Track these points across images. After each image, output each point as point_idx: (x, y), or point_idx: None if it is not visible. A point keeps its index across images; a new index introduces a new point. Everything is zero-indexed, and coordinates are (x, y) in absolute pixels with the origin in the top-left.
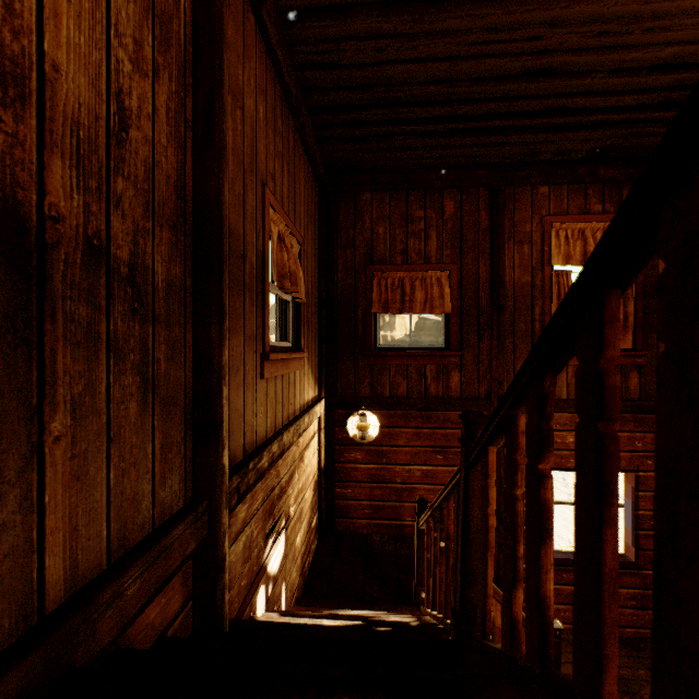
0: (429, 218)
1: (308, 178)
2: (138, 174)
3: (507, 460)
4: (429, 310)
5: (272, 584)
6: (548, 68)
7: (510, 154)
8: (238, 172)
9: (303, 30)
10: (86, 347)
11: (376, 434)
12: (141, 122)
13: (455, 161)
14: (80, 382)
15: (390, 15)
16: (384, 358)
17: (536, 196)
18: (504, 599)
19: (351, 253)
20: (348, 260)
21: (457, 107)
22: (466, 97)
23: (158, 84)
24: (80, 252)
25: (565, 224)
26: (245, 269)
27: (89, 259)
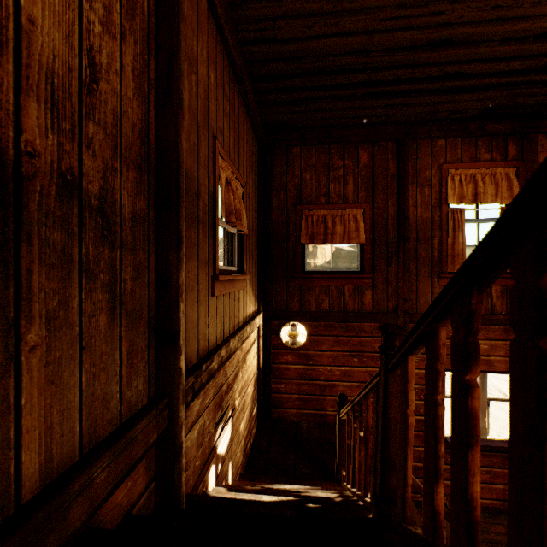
0: (347, 167)
1: (250, 135)
2: (107, 120)
3: (428, 368)
4: (347, 241)
5: (221, 463)
6: (449, 39)
7: (414, 113)
8: (193, 125)
9: (246, 11)
10: (60, 268)
11: (304, 340)
12: (110, 77)
13: (369, 119)
14: (54, 299)
15: None
16: (311, 280)
17: (435, 147)
18: (425, 491)
19: (283, 196)
20: (282, 201)
21: (371, 74)
22: (379, 66)
23: (125, 46)
24: (54, 185)
25: (459, 170)
26: (198, 206)
27: (62, 191)
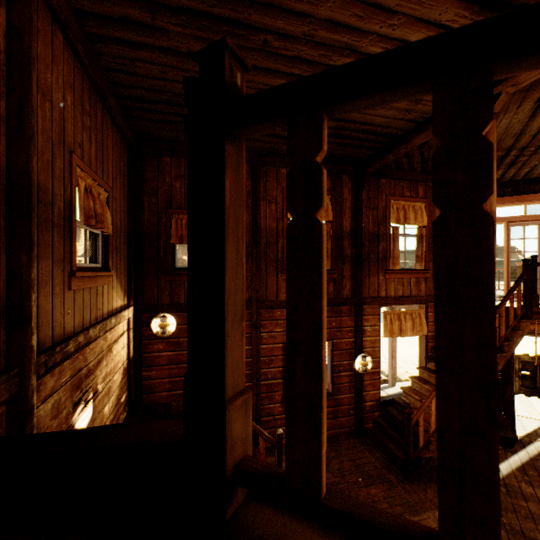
0: None
1: (117, 142)
2: None
3: None
4: None
5: None
6: None
7: (261, 147)
8: (47, 145)
9: (104, 47)
10: None
11: (174, 329)
12: None
13: None
14: None
15: (168, 55)
16: (181, 276)
17: (279, 174)
18: None
19: (155, 199)
20: (153, 204)
21: None
22: None
23: None
24: None
25: None
26: (53, 212)
27: None
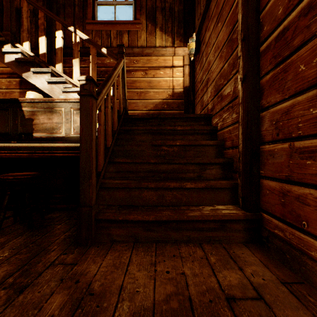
0: None
1: None
2: None
3: None
4: None
5: None
6: None
7: None
8: None
9: None
10: None
11: (195, 46)
12: None
13: None
14: None
15: None
16: None
17: None
18: None
19: None
20: None
21: None
22: None
23: None
24: None
25: None
26: (75, 1)
27: None
